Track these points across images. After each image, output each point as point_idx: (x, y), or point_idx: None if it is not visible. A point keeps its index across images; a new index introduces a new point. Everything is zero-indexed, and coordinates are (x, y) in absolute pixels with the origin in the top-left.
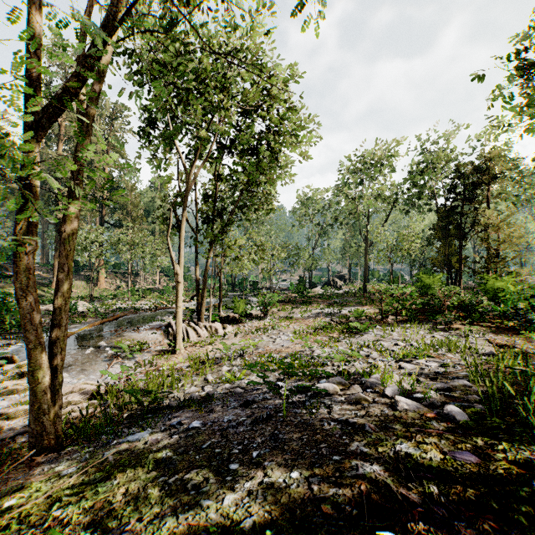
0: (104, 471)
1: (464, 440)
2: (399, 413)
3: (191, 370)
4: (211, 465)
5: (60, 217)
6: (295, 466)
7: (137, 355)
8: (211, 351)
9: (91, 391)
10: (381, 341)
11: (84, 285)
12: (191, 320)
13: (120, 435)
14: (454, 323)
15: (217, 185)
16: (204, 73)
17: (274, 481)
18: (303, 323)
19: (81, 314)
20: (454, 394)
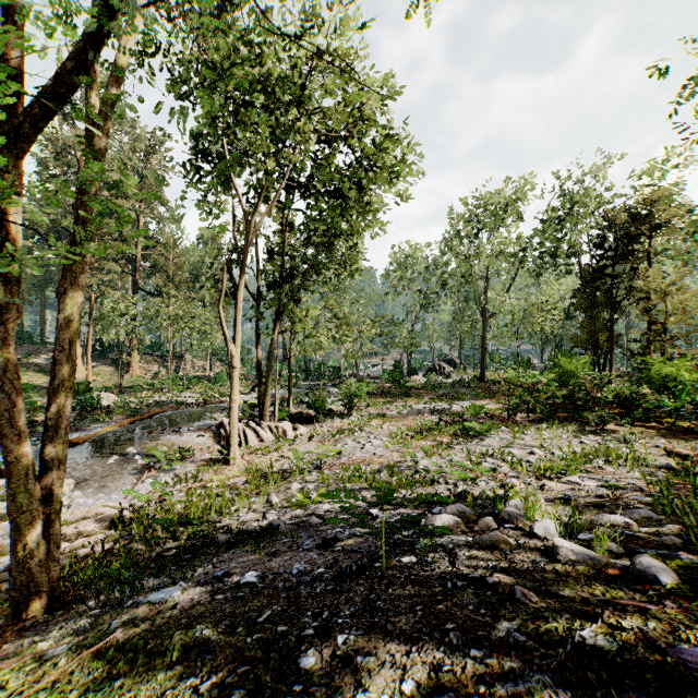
0: (105, 659)
1: (686, 624)
2: (562, 567)
3: (248, 489)
4: (270, 657)
5: None
6: (408, 666)
7: (177, 466)
8: (276, 461)
9: (111, 517)
10: (511, 448)
11: (112, 372)
12: (250, 418)
13: (139, 591)
14: (609, 423)
15: (286, 237)
16: (267, 81)
17: (374, 697)
18: (400, 423)
19: (105, 410)
20: (638, 534)
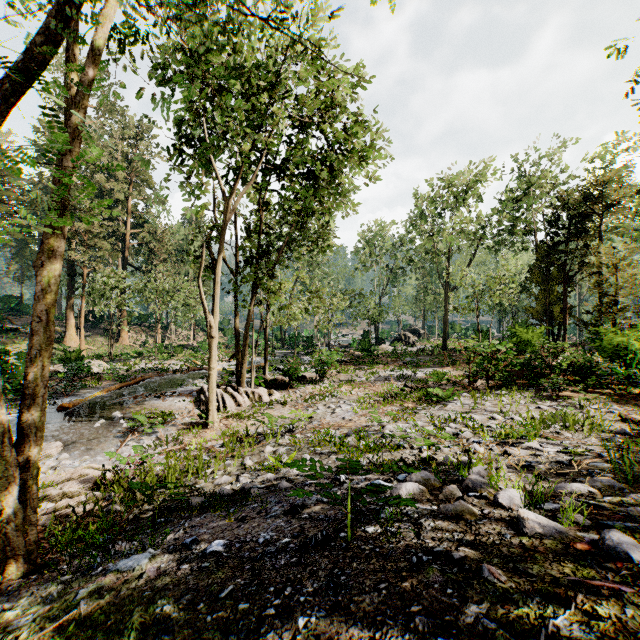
0: (64, 635)
1: None
2: (529, 540)
3: (224, 452)
4: None
5: (73, 258)
6: None
7: (159, 430)
8: (252, 425)
9: (94, 478)
10: (472, 414)
11: (103, 341)
12: (229, 384)
13: (109, 557)
14: (564, 389)
15: (262, 215)
16: (243, 69)
17: None
18: (368, 389)
19: (95, 377)
20: (603, 504)
